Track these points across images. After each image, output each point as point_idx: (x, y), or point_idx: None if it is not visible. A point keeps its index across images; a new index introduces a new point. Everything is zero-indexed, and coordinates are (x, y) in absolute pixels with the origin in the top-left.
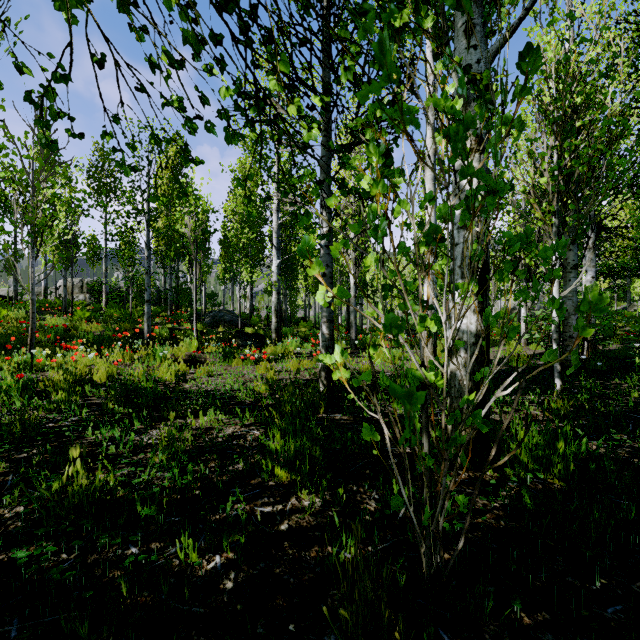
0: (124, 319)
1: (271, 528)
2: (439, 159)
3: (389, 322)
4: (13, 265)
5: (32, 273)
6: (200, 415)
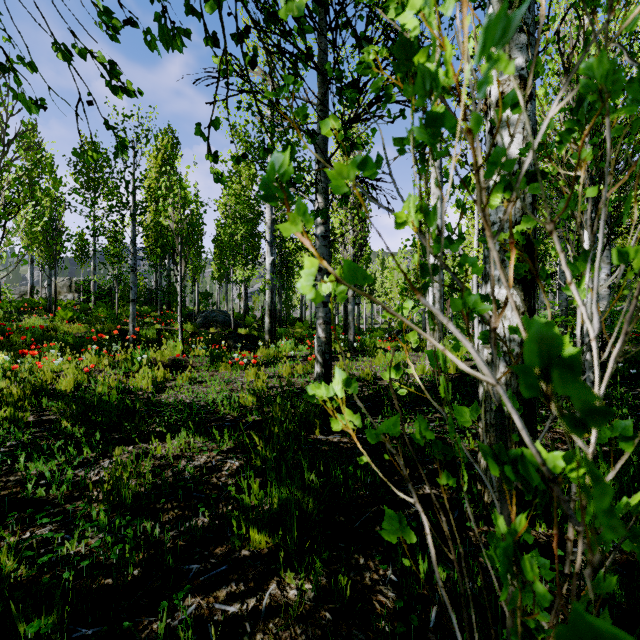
0: (109, 319)
1: None
2: None
3: (539, 352)
4: None
5: None
6: (167, 439)
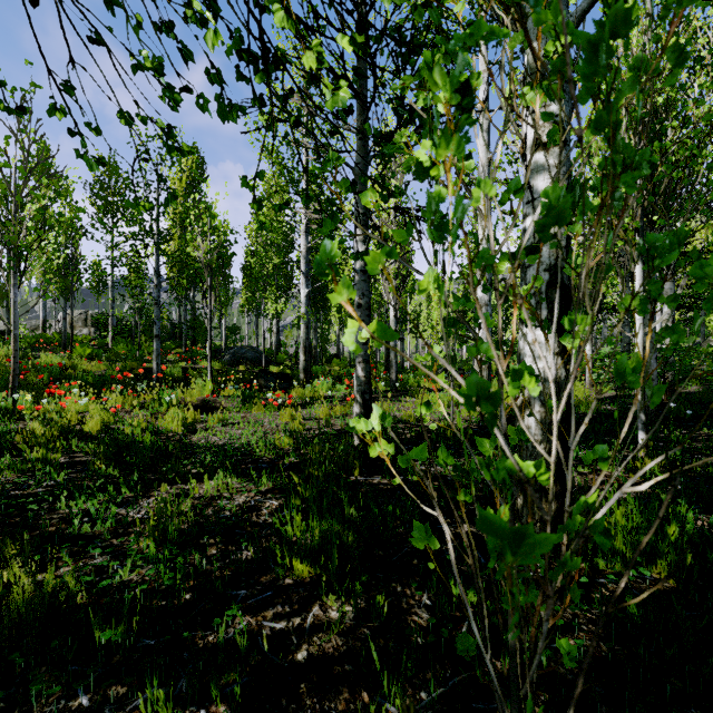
0: (130, 357)
1: (283, 658)
2: (571, 80)
3: (474, 389)
4: (5, 295)
5: (14, 303)
6: (205, 480)
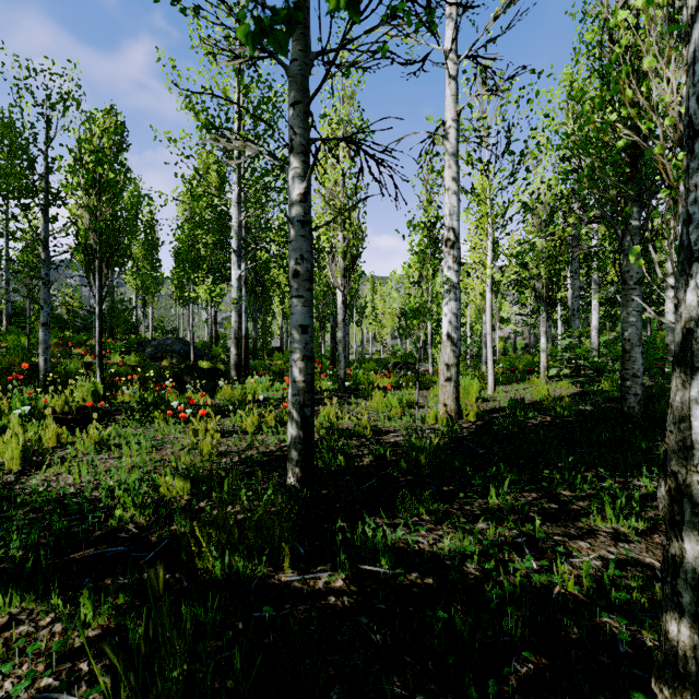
0: (12, 350)
1: None
2: None
3: None
4: None
5: None
6: None
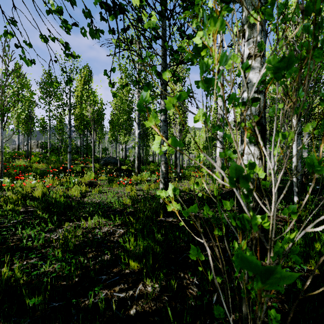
0: (57, 161)
1: (123, 313)
2: None
3: (235, 172)
4: None
5: (1, 136)
6: (88, 219)
